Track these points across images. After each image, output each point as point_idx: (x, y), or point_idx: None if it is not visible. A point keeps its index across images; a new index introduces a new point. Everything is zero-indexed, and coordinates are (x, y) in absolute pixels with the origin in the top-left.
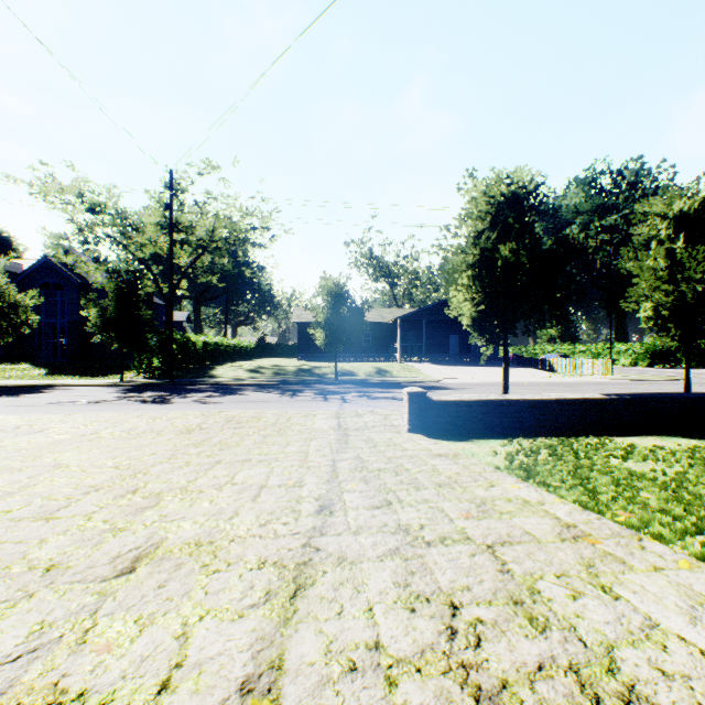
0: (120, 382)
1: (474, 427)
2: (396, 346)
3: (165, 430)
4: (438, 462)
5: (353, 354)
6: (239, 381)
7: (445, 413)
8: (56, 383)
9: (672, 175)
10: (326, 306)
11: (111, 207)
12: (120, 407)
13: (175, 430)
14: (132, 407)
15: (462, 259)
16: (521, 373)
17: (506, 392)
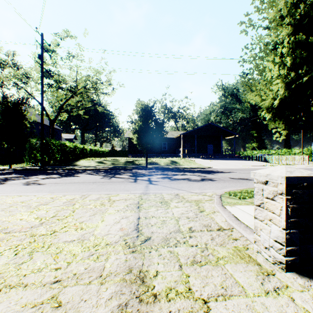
0: (8, 168)
1: None
2: (180, 149)
3: None
4: None
5: (157, 154)
6: (85, 167)
7: None
8: None
9: None
10: (140, 120)
11: (9, 61)
12: None
13: None
14: None
15: (273, 34)
16: (254, 163)
17: None
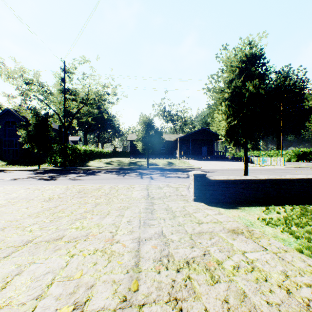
0: (38, 168)
1: (237, 197)
2: (177, 151)
3: (34, 198)
4: (243, 245)
5: (156, 155)
6: (99, 168)
7: (218, 188)
8: (5, 169)
9: (304, 73)
10: (143, 130)
11: (35, 81)
12: (24, 182)
13: (41, 198)
14: (31, 182)
15: (220, 96)
16: (239, 164)
17: (246, 174)
